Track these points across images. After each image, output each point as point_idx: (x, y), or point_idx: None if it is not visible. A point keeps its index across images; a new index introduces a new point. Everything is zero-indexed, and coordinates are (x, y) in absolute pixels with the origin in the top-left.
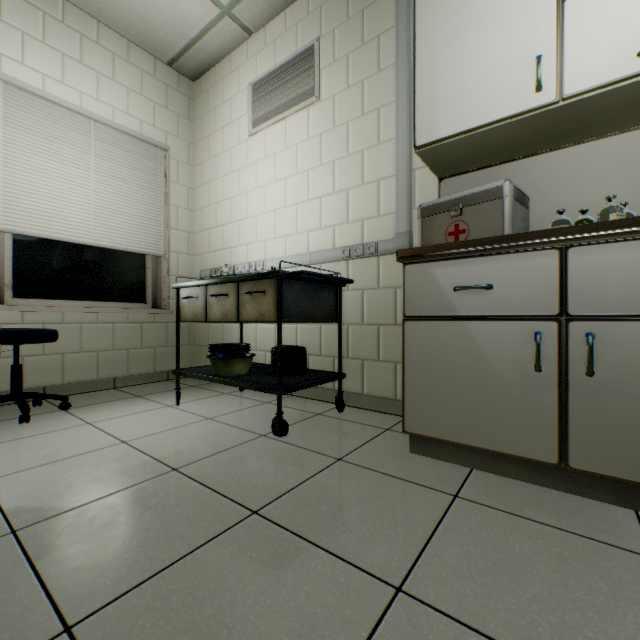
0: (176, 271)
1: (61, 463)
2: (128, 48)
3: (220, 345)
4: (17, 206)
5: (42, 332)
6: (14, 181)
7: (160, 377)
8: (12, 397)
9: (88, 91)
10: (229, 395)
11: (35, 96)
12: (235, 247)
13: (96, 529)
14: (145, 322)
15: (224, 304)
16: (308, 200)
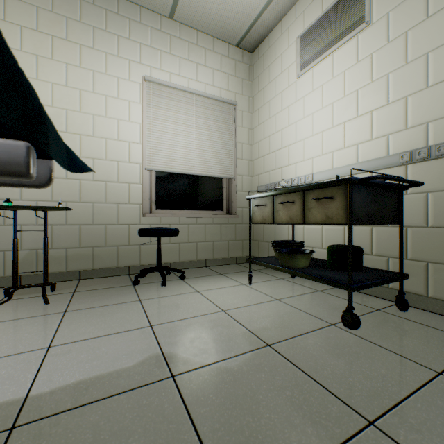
0: (241, 188)
1: (189, 321)
2: (213, 42)
3: (278, 241)
4: (158, 154)
5: (171, 230)
6: (156, 140)
7: (231, 261)
8: (157, 269)
9: (191, 77)
10: (284, 280)
11: (166, 87)
12: (285, 166)
13: (226, 393)
14: (222, 223)
15: (290, 209)
16: (356, 117)
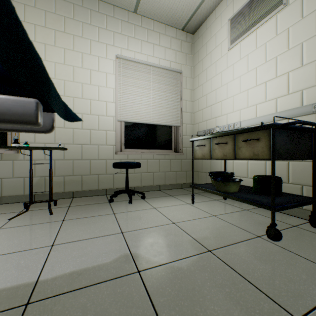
0: (185, 133)
1: (149, 230)
2: (165, 28)
3: (214, 172)
4: (126, 110)
5: (136, 163)
6: (125, 99)
7: (178, 186)
8: (125, 191)
9: (149, 54)
10: (218, 201)
11: (131, 62)
12: (218, 117)
13: (179, 287)
14: (171, 159)
15: (223, 148)
16: (275, 77)
